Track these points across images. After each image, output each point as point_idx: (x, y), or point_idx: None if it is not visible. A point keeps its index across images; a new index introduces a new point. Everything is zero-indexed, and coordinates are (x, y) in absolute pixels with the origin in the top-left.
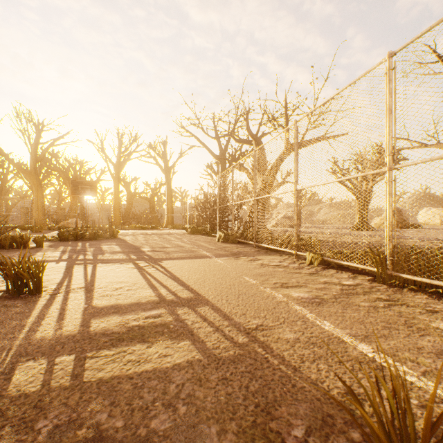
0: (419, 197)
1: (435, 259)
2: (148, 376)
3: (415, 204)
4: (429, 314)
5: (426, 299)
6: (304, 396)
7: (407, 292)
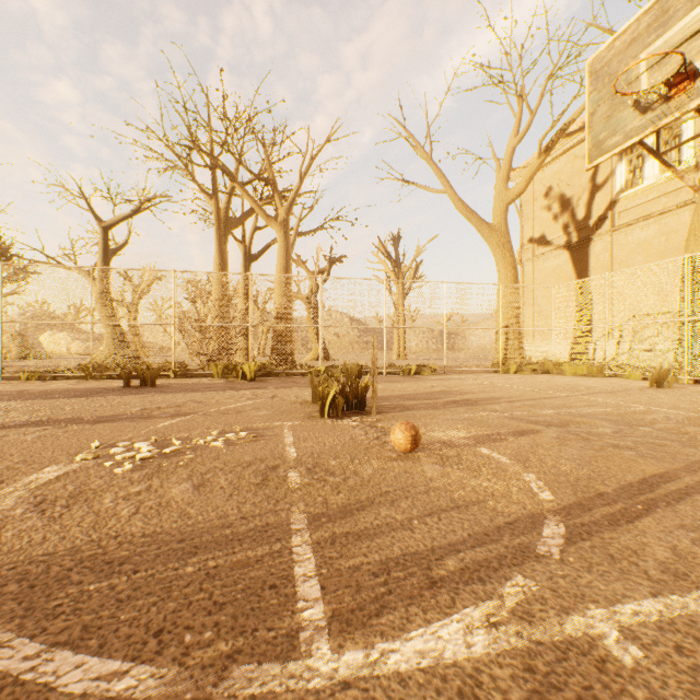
0: (37, 315)
1: (111, 366)
2: (64, 392)
3: (32, 325)
4: (115, 381)
5: (111, 380)
6: (104, 388)
7: (103, 380)
